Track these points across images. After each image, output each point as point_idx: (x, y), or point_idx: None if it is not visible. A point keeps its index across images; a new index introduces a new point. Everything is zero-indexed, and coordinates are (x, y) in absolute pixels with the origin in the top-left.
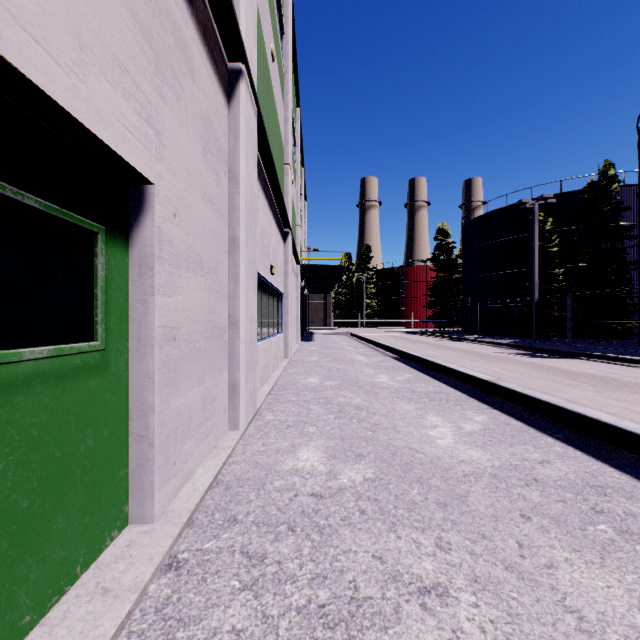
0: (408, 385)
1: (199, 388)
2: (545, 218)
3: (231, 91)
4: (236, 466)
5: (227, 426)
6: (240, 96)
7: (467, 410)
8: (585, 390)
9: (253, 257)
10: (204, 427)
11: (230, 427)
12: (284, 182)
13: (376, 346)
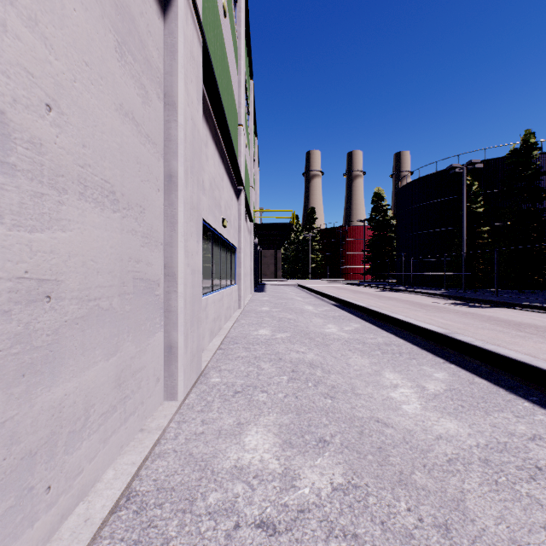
0: (357, 336)
1: (109, 361)
2: (471, 182)
3: (167, 1)
4: (161, 462)
5: (162, 396)
6: (177, 7)
7: (424, 365)
8: (537, 342)
9: (196, 201)
10: (119, 411)
11: (166, 397)
12: (237, 142)
13: (322, 296)
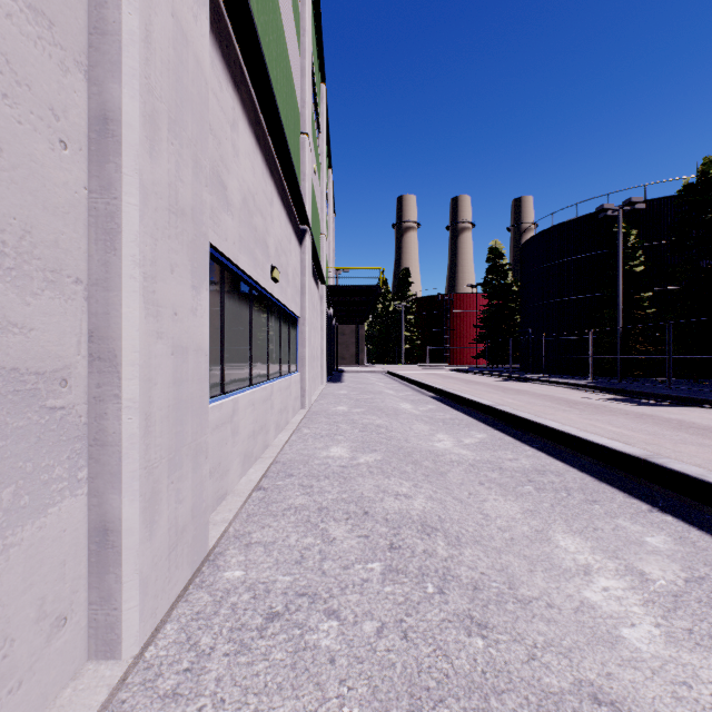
0: (487, 455)
1: None
2: (627, 230)
3: None
4: None
5: (80, 652)
6: None
7: (618, 516)
8: None
9: (192, 202)
10: None
11: (93, 650)
12: (300, 159)
13: (422, 388)
